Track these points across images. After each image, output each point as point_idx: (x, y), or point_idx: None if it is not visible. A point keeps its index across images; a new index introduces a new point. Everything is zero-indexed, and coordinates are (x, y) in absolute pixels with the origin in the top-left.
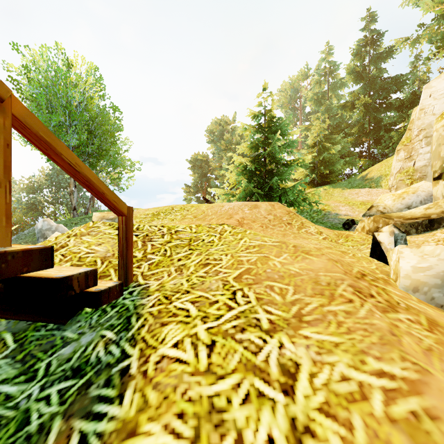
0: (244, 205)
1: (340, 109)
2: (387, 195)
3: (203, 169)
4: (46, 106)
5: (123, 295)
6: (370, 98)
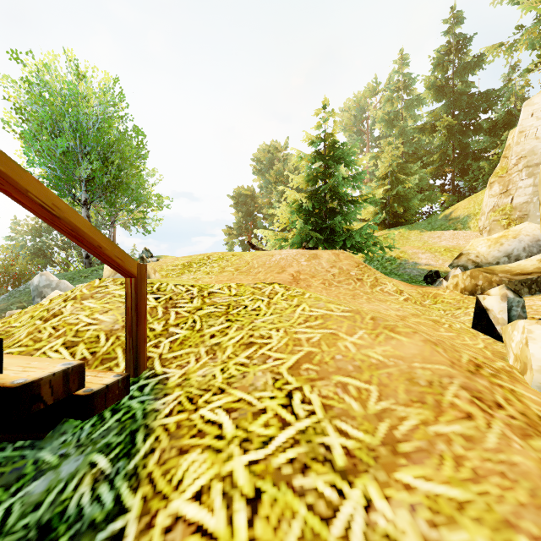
0: (300, 255)
1: (418, 133)
2: (480, 240)
3: (248, 206)
4: (51, 128)
5: (131, 392)
6: (455, 118)
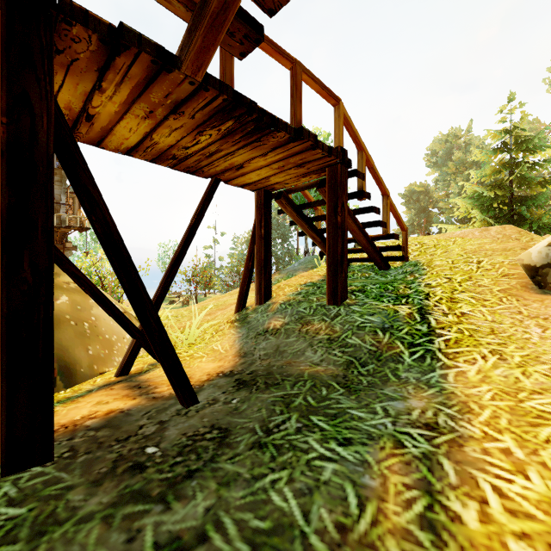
0: (474, 230)
1: None
2: None
3: (421, 203)
4: None
5: (407, 263)
6: None
